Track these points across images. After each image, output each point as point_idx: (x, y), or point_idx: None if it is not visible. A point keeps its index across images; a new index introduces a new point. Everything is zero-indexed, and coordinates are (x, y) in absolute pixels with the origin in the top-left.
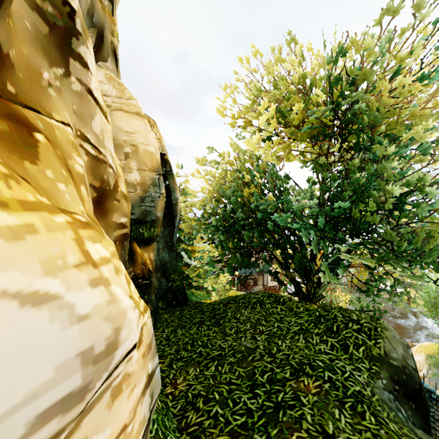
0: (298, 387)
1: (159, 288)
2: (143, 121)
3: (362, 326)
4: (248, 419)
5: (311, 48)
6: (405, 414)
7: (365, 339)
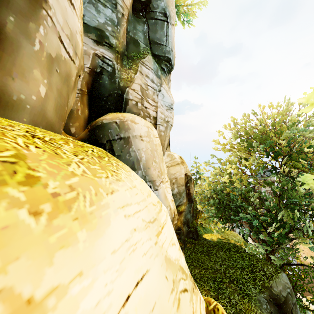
0: (229, 286)
1: (185, 231)
2: (179, 165)
3: (266, 273)
4: (210, 288)
5: (270, 106)
6: (268, 308)
7: (265, 279)
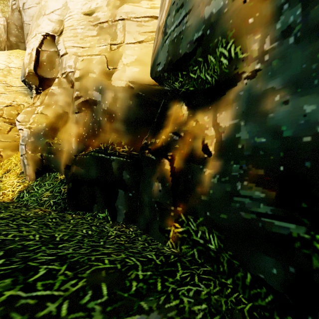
0: None
1: (220, 200)
2: None
3: None
4: None
5: None
6: None
7: None
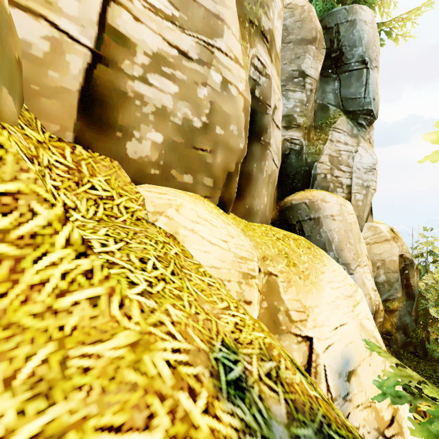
0: None
1: (400, 341)
2: (389, 242)
3: None
4: None
5: None
6: None
7: None
